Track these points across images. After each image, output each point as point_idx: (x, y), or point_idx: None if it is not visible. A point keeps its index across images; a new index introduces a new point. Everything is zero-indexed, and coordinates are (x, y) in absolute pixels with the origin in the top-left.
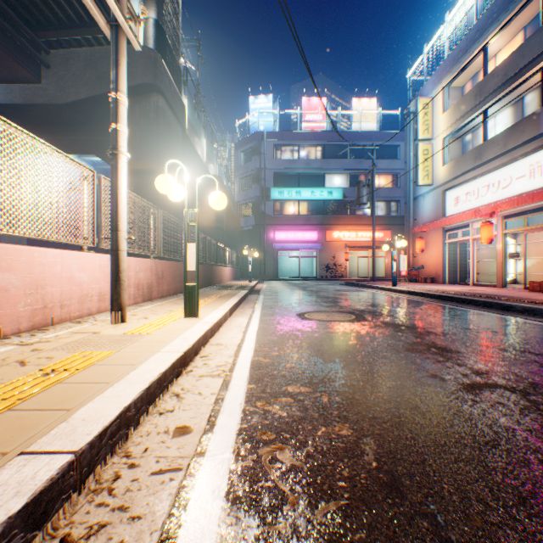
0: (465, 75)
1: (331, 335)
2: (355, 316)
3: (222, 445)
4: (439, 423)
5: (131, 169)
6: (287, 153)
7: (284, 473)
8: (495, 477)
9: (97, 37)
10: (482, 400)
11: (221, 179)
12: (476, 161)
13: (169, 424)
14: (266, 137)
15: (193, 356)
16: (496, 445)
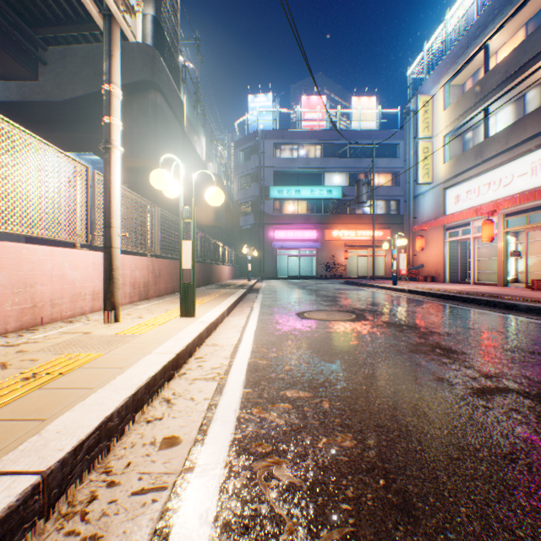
0: (465, 73)
1: (331, 335)
2: (355, 315)
3: (213, 459)
4: (450, 433)
5: (128, 167)
6: (286, 152)
7: (281, 492)
8: (519, 498)
9: (95, 34)
10: (494, 406)
11: (220, 178)
12: (477, 159)
13: (156, 434)
14: (266, 135)
15: (187, 358)
16: (515, 458)
